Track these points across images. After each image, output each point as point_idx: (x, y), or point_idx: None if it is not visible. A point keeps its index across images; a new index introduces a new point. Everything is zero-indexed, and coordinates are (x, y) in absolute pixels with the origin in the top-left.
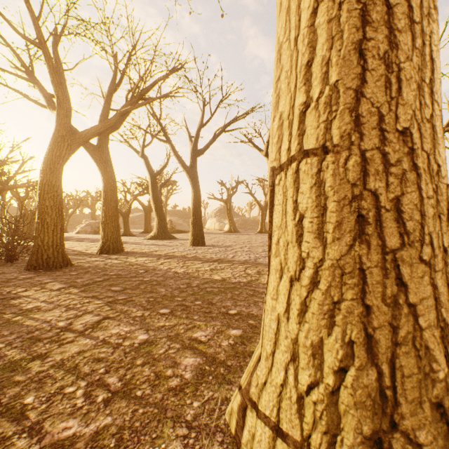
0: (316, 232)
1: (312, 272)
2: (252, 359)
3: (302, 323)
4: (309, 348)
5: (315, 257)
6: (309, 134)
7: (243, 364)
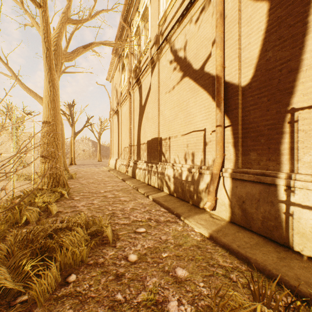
0: None
1: None
2: None
3: None
4: None
5: None
6: None
7: None
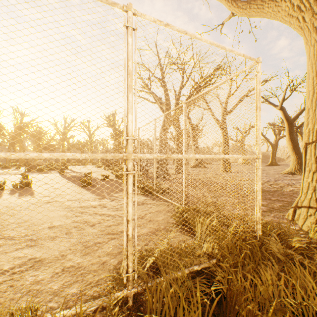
0: None
1: None
2: (296, 199)
3: (316, 182)
4: None
5: None
6: None
7: (287, 210)
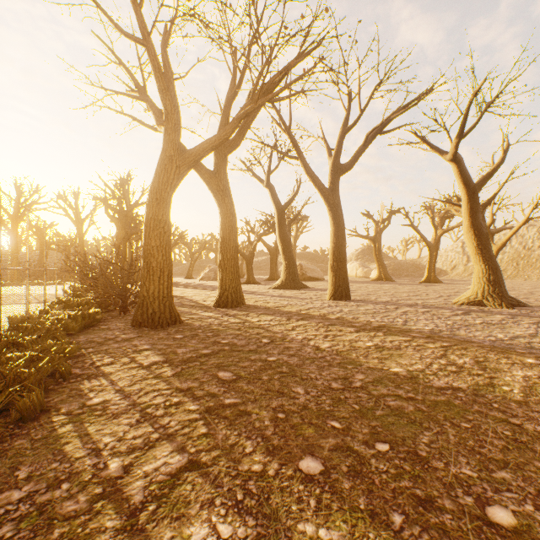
0: None
1: None
2: None
3: None
4: None
5: None
6: None
7: None
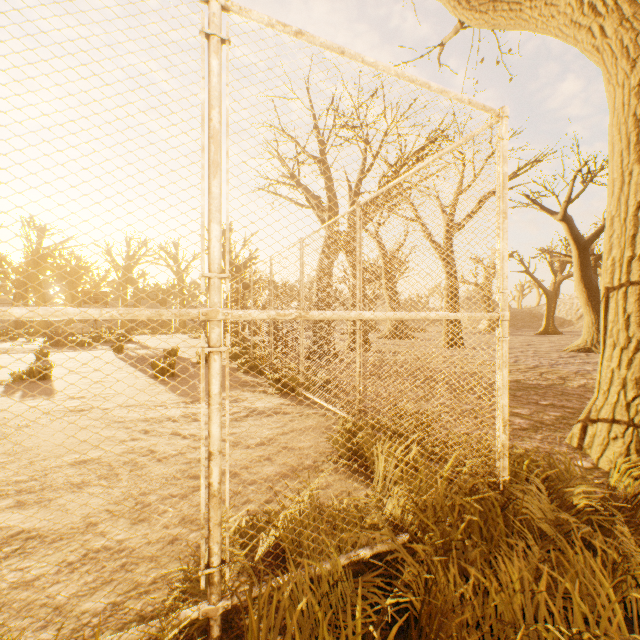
0: (637, 324)
1: (635, 344)
2: (588, 404)
3: (628, 369)
4: (633, 380)
5: (637, 337)
6: (633, 273)
7: (570, 428)
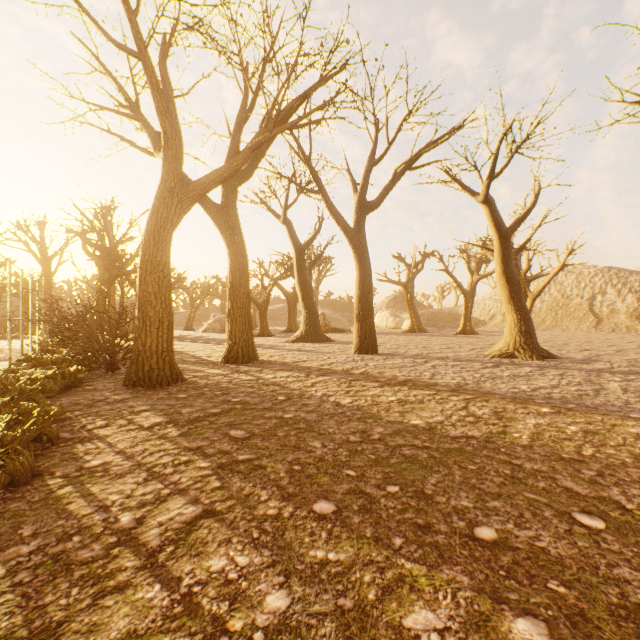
0: None
1: None
2: None
3: None
4: None
5: None
6: None
7: None
